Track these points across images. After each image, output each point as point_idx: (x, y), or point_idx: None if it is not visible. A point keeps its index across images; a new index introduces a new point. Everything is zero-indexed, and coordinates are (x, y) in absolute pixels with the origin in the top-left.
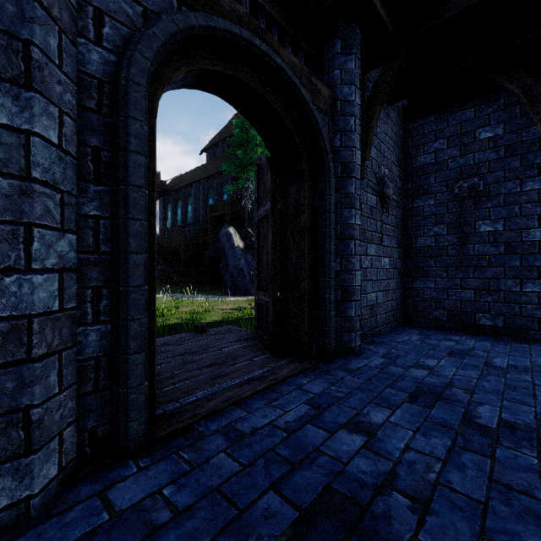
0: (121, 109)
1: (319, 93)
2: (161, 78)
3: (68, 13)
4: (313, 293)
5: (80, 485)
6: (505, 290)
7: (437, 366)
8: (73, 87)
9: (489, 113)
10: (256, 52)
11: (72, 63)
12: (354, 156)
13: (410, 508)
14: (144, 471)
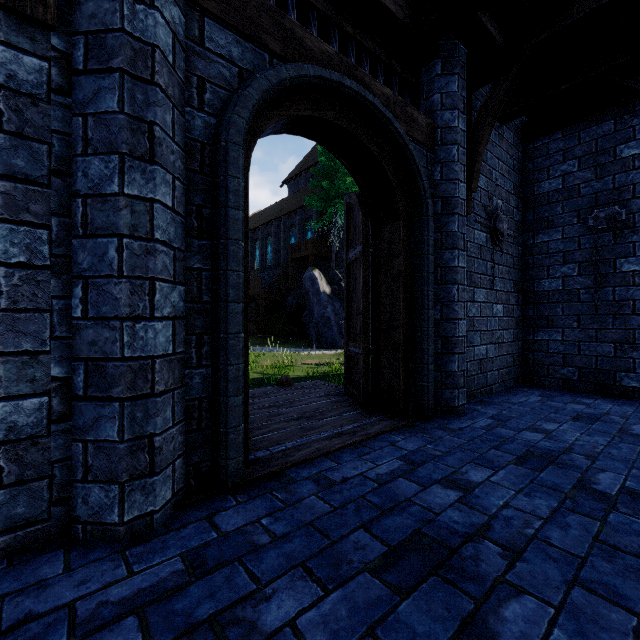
0: (221, 169)
1: (416, 123)
2: (253, 131)
3: (178, 88)
4: (408, 344)
5: (189, 511)
6: None
7: (556, 430)
8: (181, 154)
9: (634, 125)
10: (346, 92)
11: (181, 132)
12: (457, 190)
13: (500, 554)
14: (242, 504)
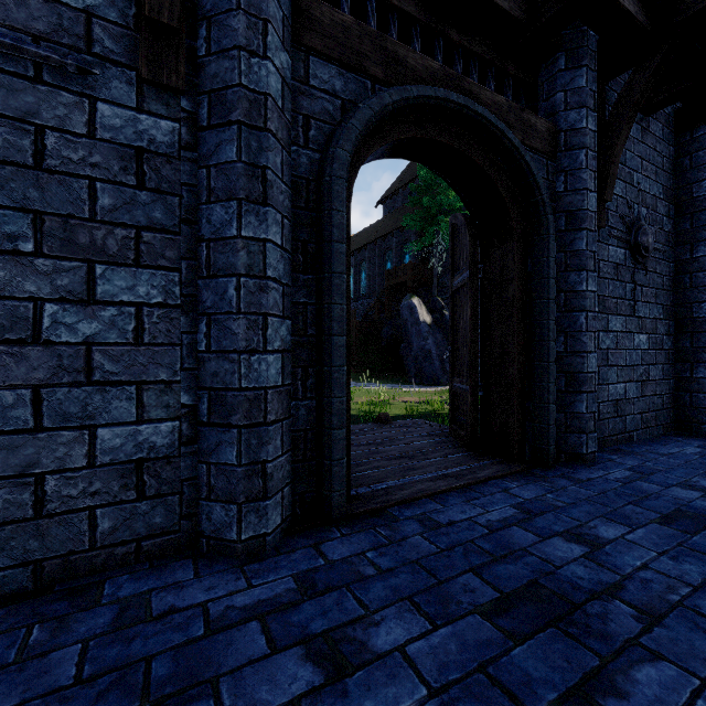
0: (325, 204)
1: (534, 129)
2: (355, 161)
3: (286, 130)
4: (525, 381)
5: (297, 537)
6: None
7: None
8: (289, 192)
9: None
10: (452, 108)
11: (288, 172)
12: (585, 201)
13: (634, 617)
14: (346, 537)
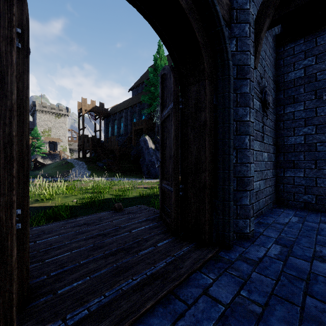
0: None
1: None
2: None
3: None
4: (212, 184)
5: None
6: None
7: None
8: None
9: None
10: None
11: None
12: (249, 59)
13: None
14: None
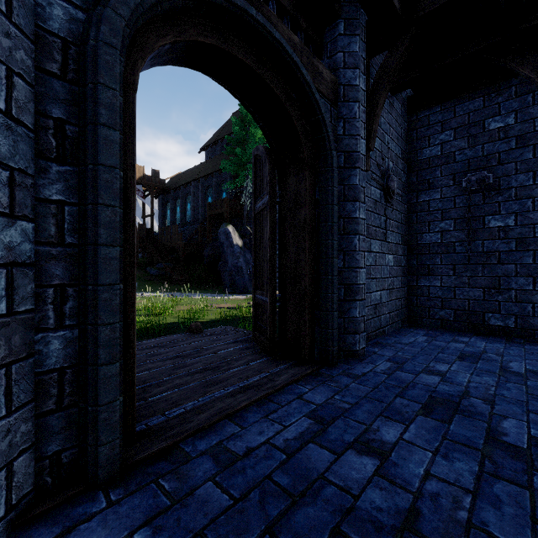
0: (89, 74)
1: (321, 76)
2: (141, 46)
3: None
4: (314, 292)
5: (34, 527)
6: (517, 289)
7: (449, 371)
8: (28, 44)
9: (500, 102)
10: (252, 24)
11: (26, 15)
12: (358, 145)
13: None
14: (114, 506)
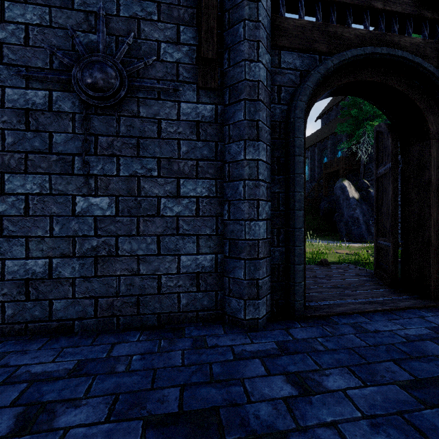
0: (290, 134)
1: None
2: (308, 105)
3: (268, 97)
4: None
5: (274, 323)
6: None
7: None
8: (269, 131)
9: None
10: (377, 57)
11: (269, 120)
12: None
13: None
14: (304, 328)
